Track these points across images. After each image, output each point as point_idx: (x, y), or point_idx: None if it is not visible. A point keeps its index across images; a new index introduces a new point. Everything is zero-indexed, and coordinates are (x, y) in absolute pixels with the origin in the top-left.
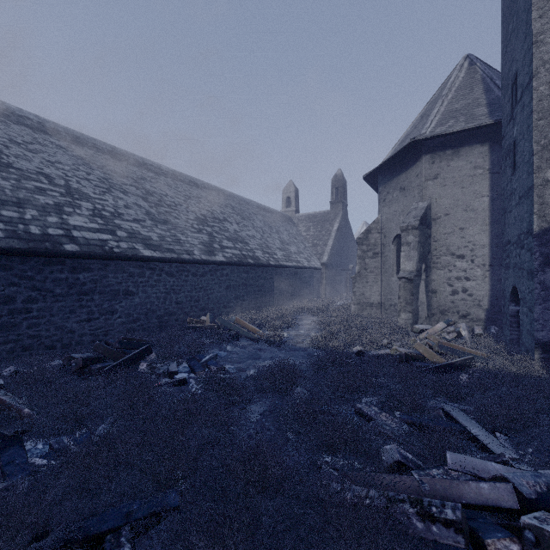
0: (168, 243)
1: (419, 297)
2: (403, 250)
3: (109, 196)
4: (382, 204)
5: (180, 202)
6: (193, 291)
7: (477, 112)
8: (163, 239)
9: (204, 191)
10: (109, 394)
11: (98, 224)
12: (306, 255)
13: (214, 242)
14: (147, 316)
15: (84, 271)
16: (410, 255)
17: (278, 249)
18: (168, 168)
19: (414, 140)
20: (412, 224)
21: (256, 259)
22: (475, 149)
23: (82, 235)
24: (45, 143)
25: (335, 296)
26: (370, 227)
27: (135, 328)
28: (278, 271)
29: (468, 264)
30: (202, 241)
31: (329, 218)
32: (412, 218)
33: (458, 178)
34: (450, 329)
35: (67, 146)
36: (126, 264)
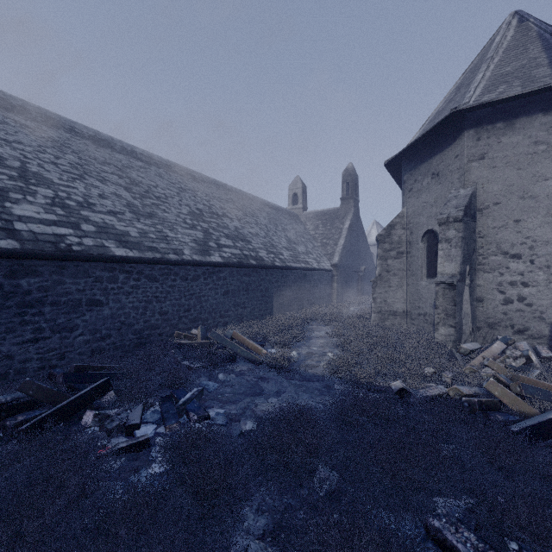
0: (151, 240)
1: (463, 307)
2: (441, 248)
3: (80, 183)
4: (408, 195)
5: (173, 194)
6: (182, 299)
7: (537, 73)
8: (145, 235)
9: (203, 184)
10: (3, 487)
11: (56, 215)
12: (315, 255)
13: (210, 240)
14: (120, 332)
15: (28, 275)
16: (451, 254)
17: (285, 249)
18: (161, 158)
19: (456, 110)
20: (453, 216)
21: (259, 260)
22: (536, 120)
23: (29, 229)
24: (6, 121)
25: (347, 301)
26: (394, 222)
27: (104, 348)
28: (284, 273)
29: (526, 265)
30: (195, 239)
31: (339, 216)
32: (453, 208)
33: (512, 157)
34: (517, 353)
35: (36, 126)
36: (91, 266)
